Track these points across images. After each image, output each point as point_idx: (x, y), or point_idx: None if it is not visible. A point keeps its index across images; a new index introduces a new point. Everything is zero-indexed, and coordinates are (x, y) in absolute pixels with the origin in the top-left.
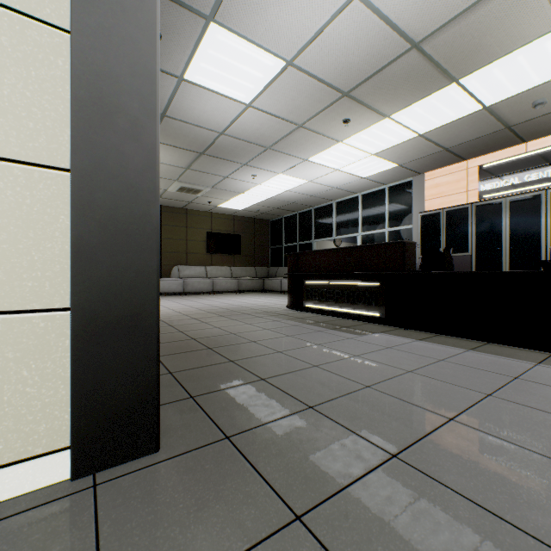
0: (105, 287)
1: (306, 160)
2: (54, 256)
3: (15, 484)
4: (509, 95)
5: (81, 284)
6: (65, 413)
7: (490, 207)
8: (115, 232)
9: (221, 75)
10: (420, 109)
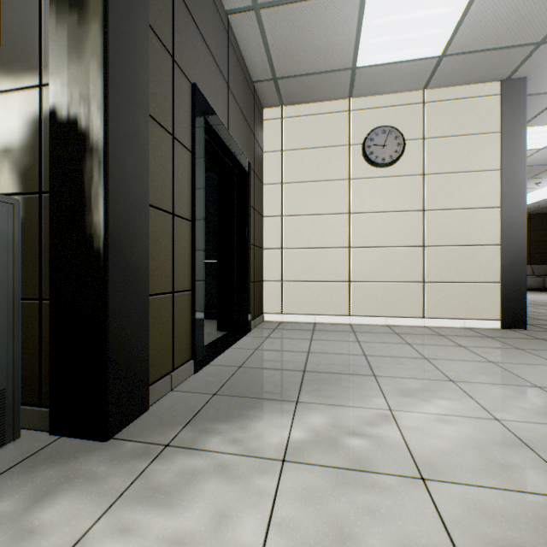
0: (509, 277)
1: None
2: (495, 268)
3: (487, 325)
4: None
5: (503, 276)
6: (498, 311)
7: None
8: (512, 261)
9: None
10: None
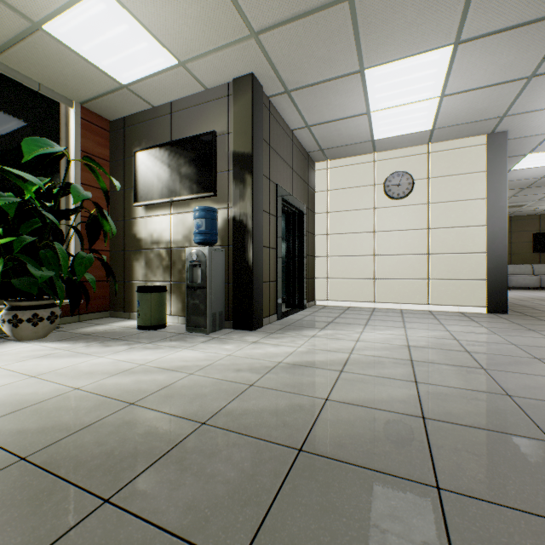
0: (493, 276)
1: None
2: (483, 270)
3: (476, 310)
4: None
5: (488, 275)
6: (485, 300)
7: None
8: (496, 264)
9: (537, 162)
10: None
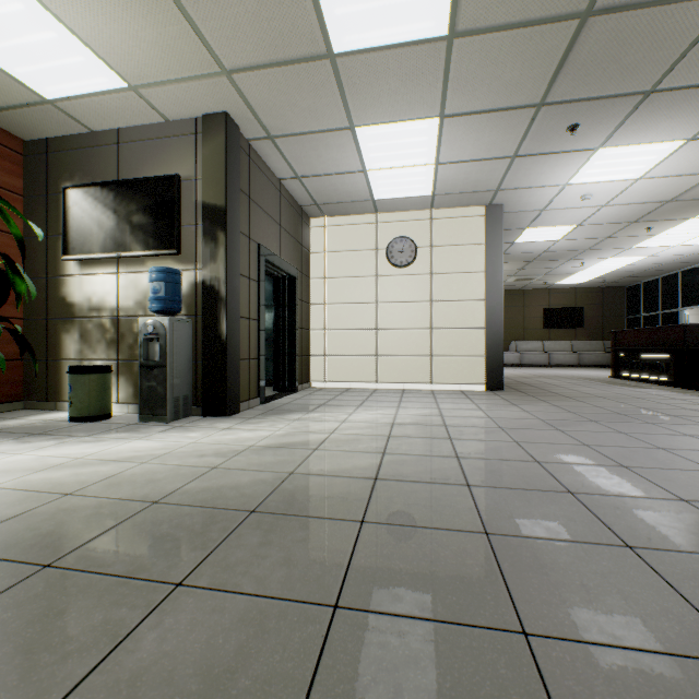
0: (492, 352)
1: (631, 247)
2: (482, 346)
3: (476, 388)
4: None
5: (487, 351)
6: (484, 377)
7: None
8: (494, 340)
9: (536, 237)
10: None
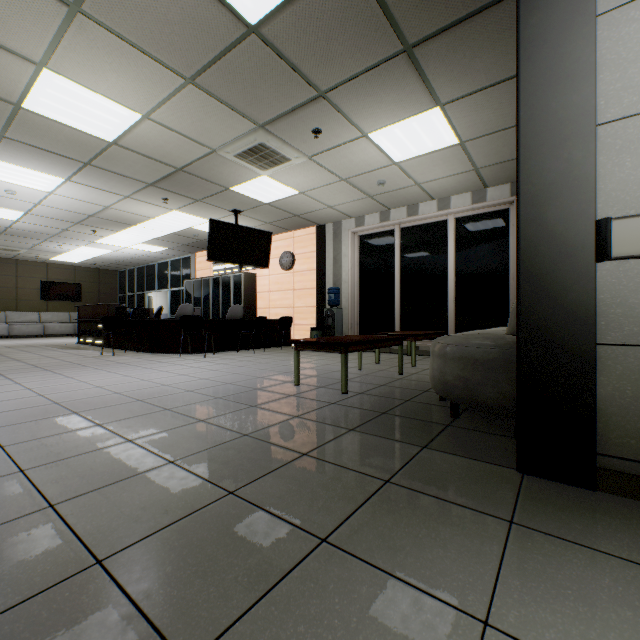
0: None
1: (95, 242)
2: None
3: None
4: (175, 231)
5: None
6: None
7: (207, 281)
8: None
9: None
10: (135, 231)
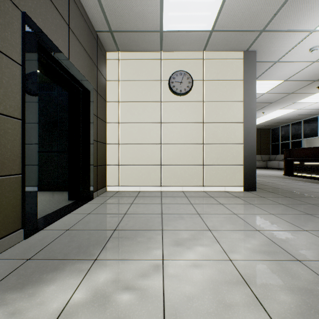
0: (248, 162)
1: (295, 102)
2: (241, 157)
3: (237, 189)
4: None
5: (245, 161)
6: (242, 181)
7: None
8: (249, 153)
9: None
10: None
